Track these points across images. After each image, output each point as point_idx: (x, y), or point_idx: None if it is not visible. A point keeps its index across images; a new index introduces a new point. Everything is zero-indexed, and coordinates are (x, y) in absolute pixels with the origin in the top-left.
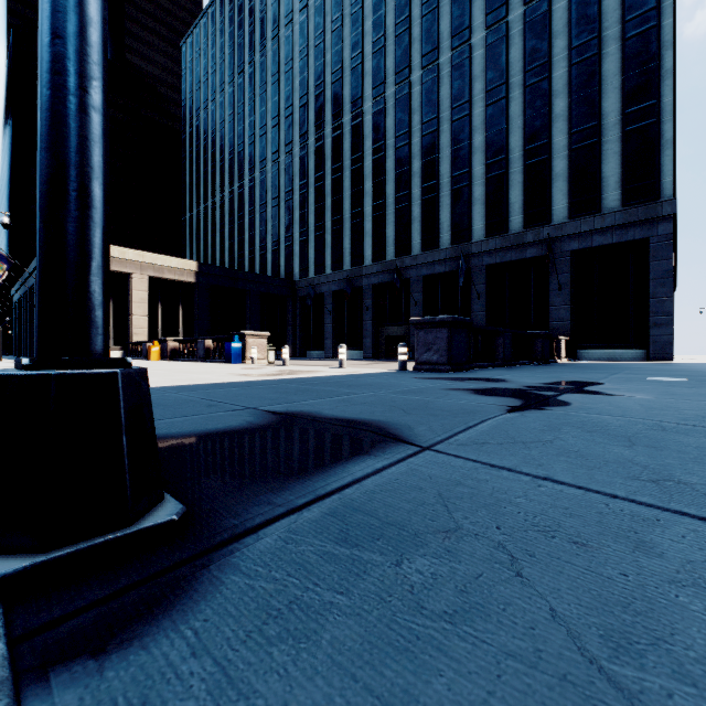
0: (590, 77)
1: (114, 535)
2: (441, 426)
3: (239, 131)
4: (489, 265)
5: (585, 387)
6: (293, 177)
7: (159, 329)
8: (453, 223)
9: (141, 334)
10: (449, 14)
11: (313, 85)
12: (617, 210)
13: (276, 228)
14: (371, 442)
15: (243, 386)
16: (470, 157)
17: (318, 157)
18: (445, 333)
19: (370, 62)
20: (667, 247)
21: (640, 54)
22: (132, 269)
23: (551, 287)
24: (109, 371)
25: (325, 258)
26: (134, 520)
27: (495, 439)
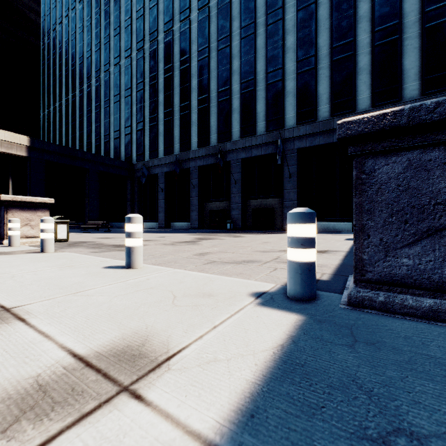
0: None
1: None
2: None
3: (88, 40)
4: (299, 149)
5: None
6: (132, 77)
7: None
8: (268, 112)
9: None
10: None
11: None
12: (417, 98)
13: (117, 120)
14: None
15: None
16: (283, 55)
17: (152, 59)
18: None
19: None
20: None
21: None
22: None
23: None
24: None
25: (159, 144)
26: None
27: None
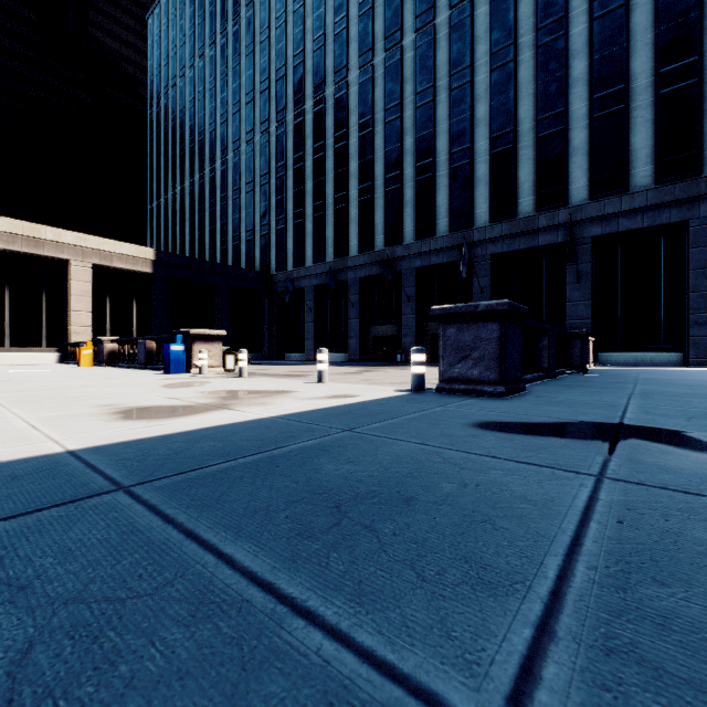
0: (616, 33)
1: None
2: None
3: (211, 109)
4: (493, 254)
5: None
6: (270, 158)
7: (107, 327)
8: (452, 207)
9: (83, 333)
10: None
11: (292, 55)
12: (649, 188)
13: (251, 216)
14: None
15: None
16: (472, 130)
17: (297, 135)
18: (494, 331)
19: (356, 26)
20: None
21: (678, 3)
22: (71, 255)
23: (568, 279)
24: None
25: (306, 249)
26: None
27: None
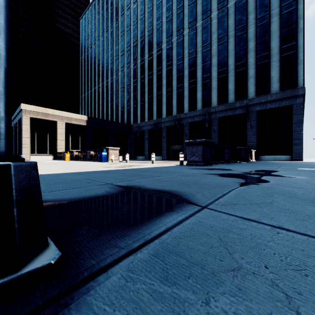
0: (265, 32)
1: (2, 281)
2: (209, 194)
3: (106, 57)
4: (219, 117)
5: (271, 173)
6: (130, 78)
7: (70, 146)
8: (203, 98)
9: (62, 149)
10: (201, 4)
11: (139, 36)
12: (277, 92)
13: (123, 101)
14: (173, 204)
15: (106, 172)
16: (210, 68)
17: (141, 69)
18: (201, 148)
19: (165, 26)
20: (301, 109)
21: (288, 21)
22: (58, 119)
23: (247, 127)
24: (3, 163)
25: (145, 114)
26: (21, 266)
27: (240, 201)
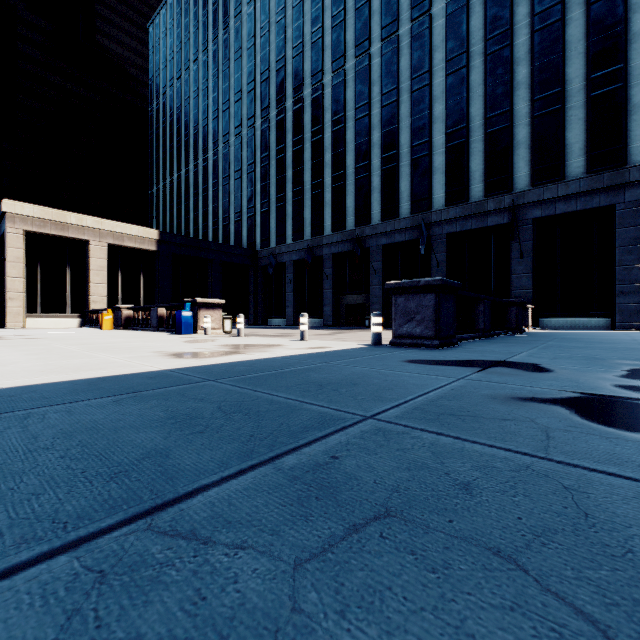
0: (554, 43)
1: None
2: None
3: (204, 107)
4: (449, 233)
5: None
6: (255, 150)
7: (119, 297)
8: (413, 192)
9: (100, 302)
10: None
11: (275, 60)
12: (581, 176)
13: (238, 200)
14: None
15: (130, 389)
16: (430, 126)
17: (279, 130)
18: (431, 300)
19: (330, 36)
20: (635, 214)
21: (606, 18)
22: (91, 236)
23: (512, 255)
24: None
25: (287, 228)
26: None
27: None
